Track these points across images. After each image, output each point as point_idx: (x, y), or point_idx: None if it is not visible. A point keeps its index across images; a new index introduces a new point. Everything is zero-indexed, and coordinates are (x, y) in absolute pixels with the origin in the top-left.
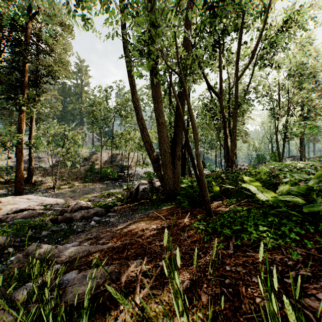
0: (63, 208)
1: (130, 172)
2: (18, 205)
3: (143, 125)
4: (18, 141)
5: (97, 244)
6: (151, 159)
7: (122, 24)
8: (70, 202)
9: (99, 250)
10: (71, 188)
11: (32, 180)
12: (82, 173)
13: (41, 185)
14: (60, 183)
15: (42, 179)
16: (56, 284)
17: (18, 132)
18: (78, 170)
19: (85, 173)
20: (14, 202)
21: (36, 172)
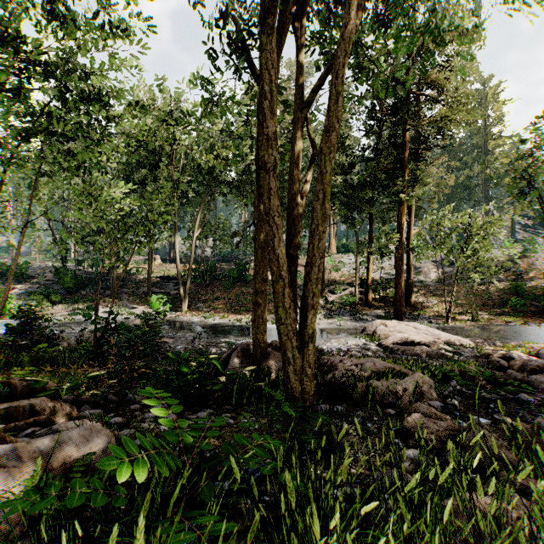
0: (474, 355)
1: None
2: (406, 334)
3: None
4: (397, 245)
5: None
6: None
7: None
8: (484, 348)
9: None
10: (475, 322)
11: (411, 300)
12: (493, 296)
13: (424, 310)
14: (452, 311)
15: (423, 300)
16: None
17: (397, 232)
18: (485, 289)
19: (501, 296)
20: (399, 329)
21: (414, 289)
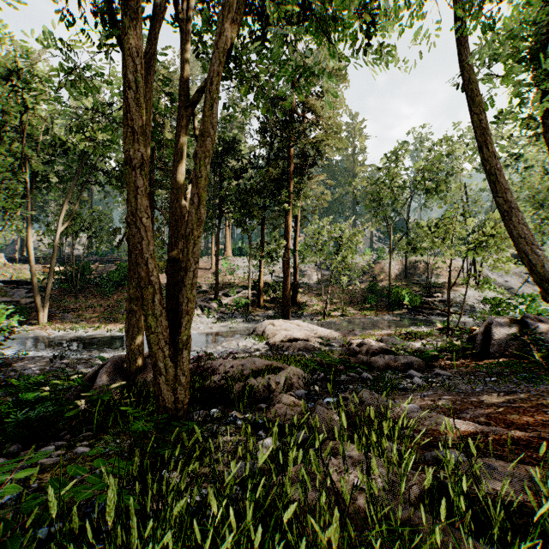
0: (341, 345)
1: (445, 297)
2: (290, 332)
3: (508, 203)
4: (285, 250)
5: (465, 420)
6: (533, 274)
7: (454, 21)
8: (348, 338)
9: (477, 431)
10: (344, 316)
11: (297, 300)
12: (357, 295)
13: (307, 309)
14: (328, 308)
15: (307, 300)
16: (431, 457)
17: (285, 239)
18: (352, 289)
19: (363, 294)
20: (285, 327)
21: (300, 290)
